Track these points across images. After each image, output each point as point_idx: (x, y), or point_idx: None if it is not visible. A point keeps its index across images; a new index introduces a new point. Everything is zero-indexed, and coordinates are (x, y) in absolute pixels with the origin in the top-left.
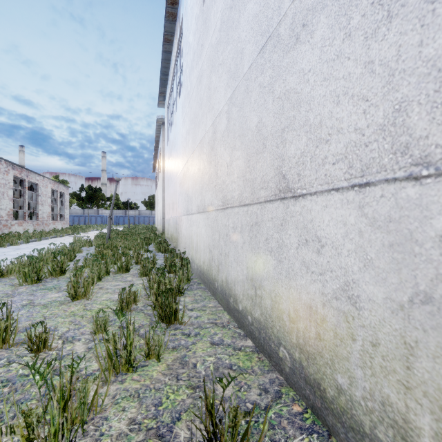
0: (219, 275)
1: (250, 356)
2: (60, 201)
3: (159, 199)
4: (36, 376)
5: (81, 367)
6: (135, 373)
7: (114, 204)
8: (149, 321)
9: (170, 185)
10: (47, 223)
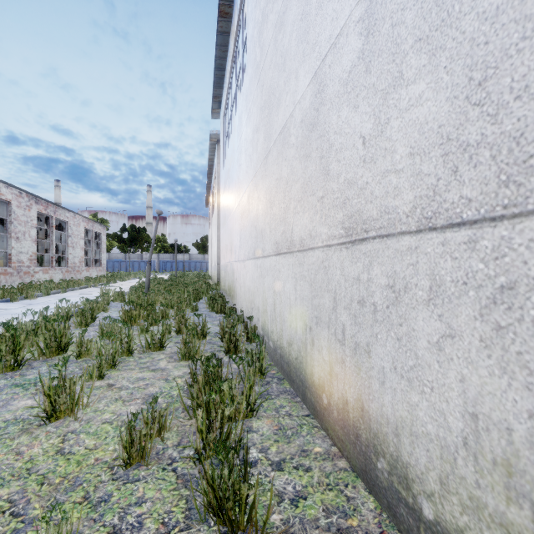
0: (336, 384)
1: None
2: (96, 243)
3: (214, 239)
4: None
5: None
6: None
7: (161, 246)
8: (184, 511)
9: (228, 218)
10: (80, 270)
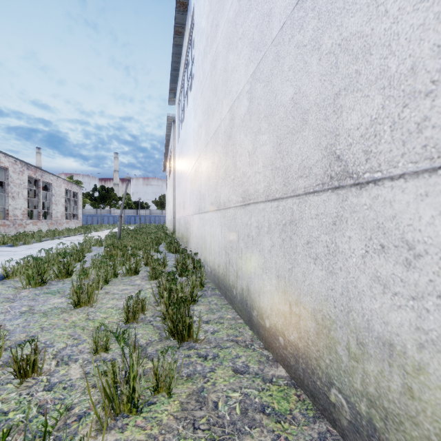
0: (239, 281)
1: (286, 393)
2: (73, 201)
3: (170, 198)
4: (17, 414)
5: (74, 403)
6: (140, 416)
7: (126, 203)
8: (158, 336)
9: (181, 183)
10: (61, 222)
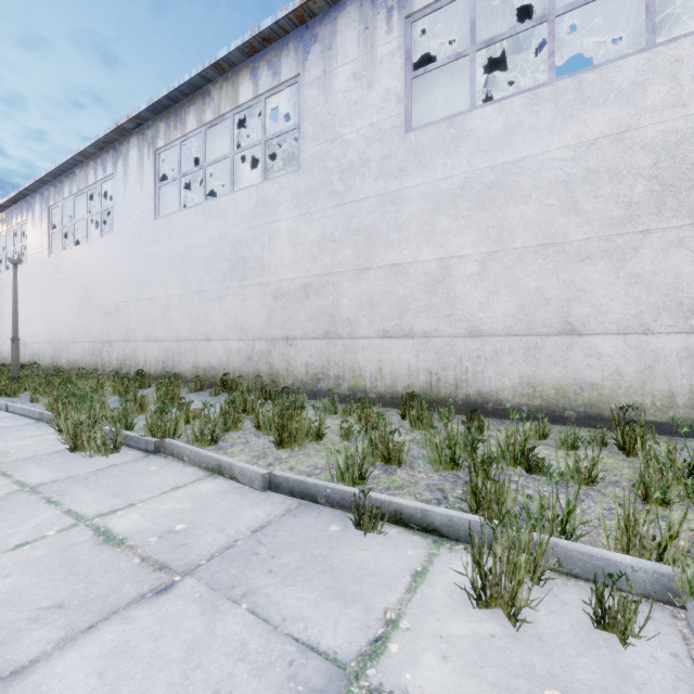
0: (58, 365)
1: None
2: None
3: None
4: None
5: None
6: None
7: None
8: None
9: (3, 316)
10: None
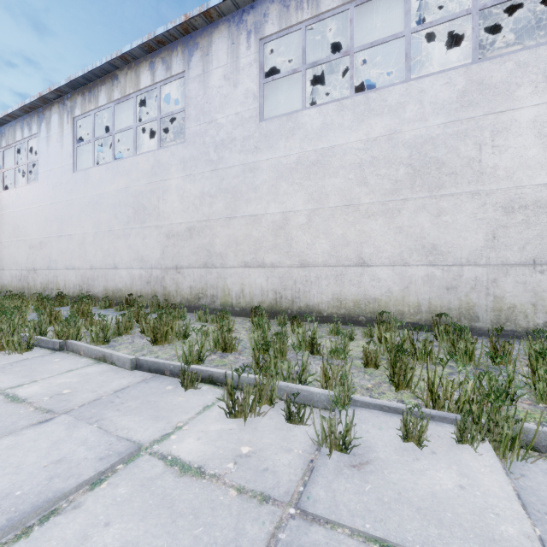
0: None
1: None
2: None
3: None
4: None
5: None
6: None
7: None
8: None
9: None
10: None
